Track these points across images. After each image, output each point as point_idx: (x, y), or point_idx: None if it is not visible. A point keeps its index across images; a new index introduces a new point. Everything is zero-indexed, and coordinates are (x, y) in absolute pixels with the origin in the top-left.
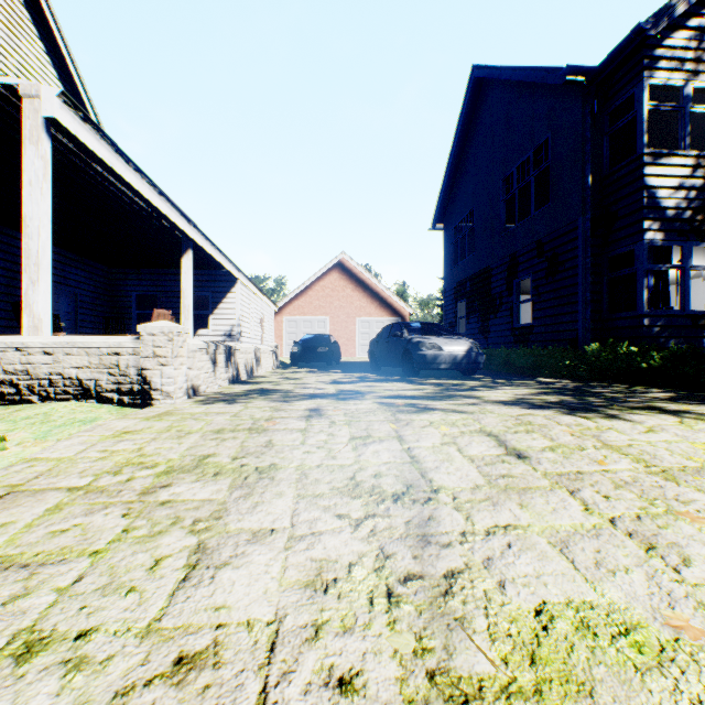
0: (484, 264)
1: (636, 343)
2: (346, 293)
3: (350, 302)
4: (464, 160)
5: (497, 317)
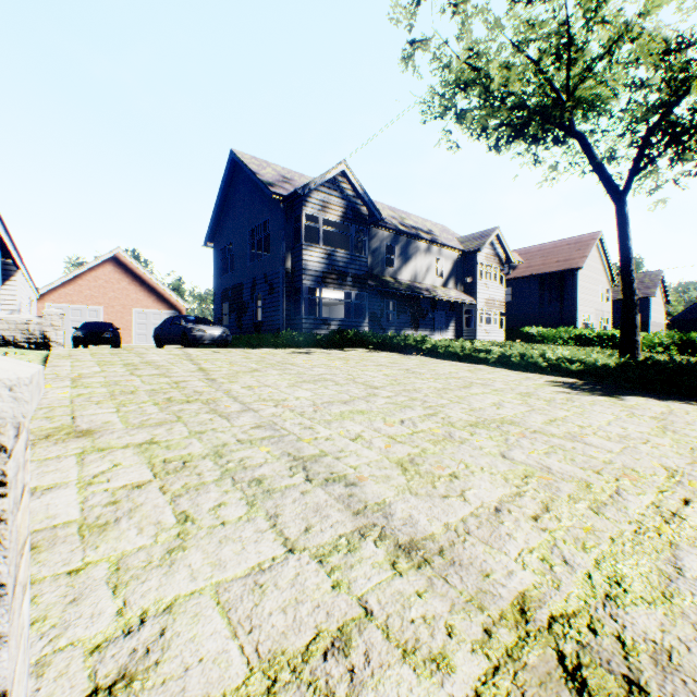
0: (239, 281)
1: (301, 331)
2: (122, 286)
3: (127, 294)
4: (228, 205)
5: (246, 316)
